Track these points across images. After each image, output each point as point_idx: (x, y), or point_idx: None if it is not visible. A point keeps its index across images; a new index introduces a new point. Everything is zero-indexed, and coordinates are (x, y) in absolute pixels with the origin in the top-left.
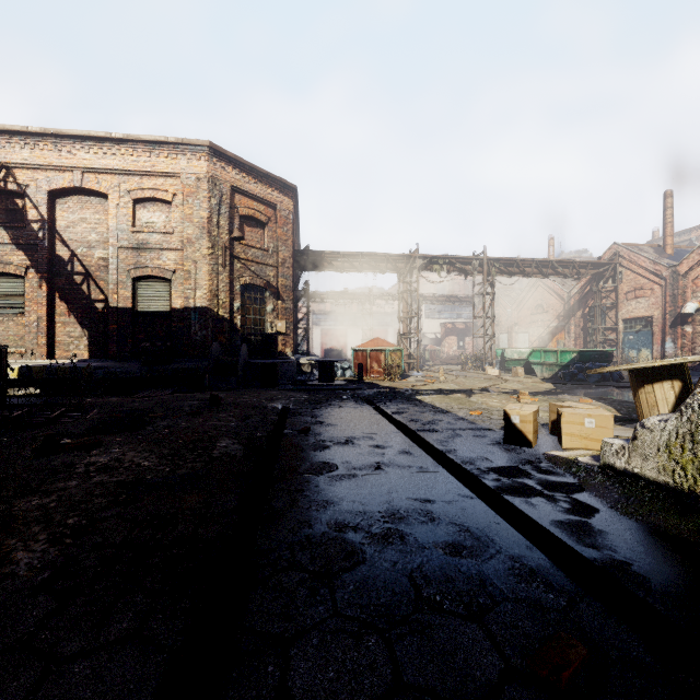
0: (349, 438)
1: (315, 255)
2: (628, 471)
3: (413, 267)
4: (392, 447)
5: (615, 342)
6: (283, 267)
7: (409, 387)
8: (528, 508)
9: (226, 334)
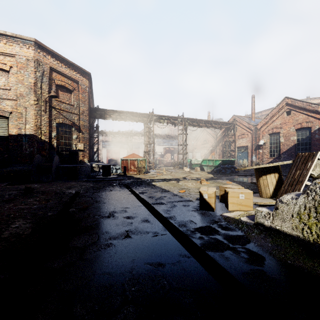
0: (111, 212)
1: (101, 111)
2: (272, 228)
3: (151, 120)
4: (137, 217)
5: (234, 156)
6: (83, 115)
7: (149, 178)
8: (225, 261)
9: (47, 150)
